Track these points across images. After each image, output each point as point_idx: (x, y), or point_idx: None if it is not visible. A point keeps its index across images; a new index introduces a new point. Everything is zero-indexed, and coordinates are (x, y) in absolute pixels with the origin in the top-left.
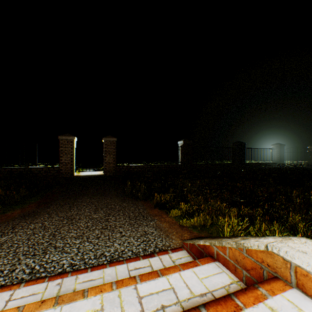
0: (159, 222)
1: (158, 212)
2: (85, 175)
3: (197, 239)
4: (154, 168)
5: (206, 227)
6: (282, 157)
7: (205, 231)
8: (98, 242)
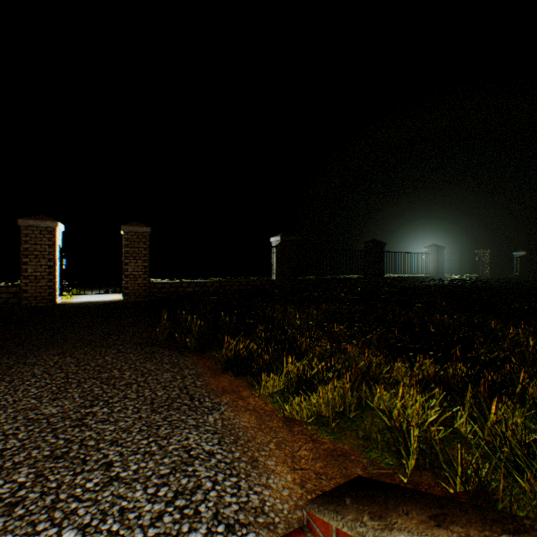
0: (232, 413)
1: (231, 383)
2: (80, 303)
3: (367, 515)
4: (227, 287)
5: (350, 418)
6: (441, 268)
7: (350, 433)
8: (0, 533)
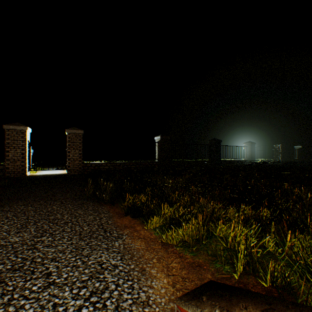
0: (130, 240)
1: (130, 222)
2: (41, 175)
3: (218, 309)
4: (129, 166)
5: (203, 243)
6: (253, 155)
7: (203, 252)
8: None
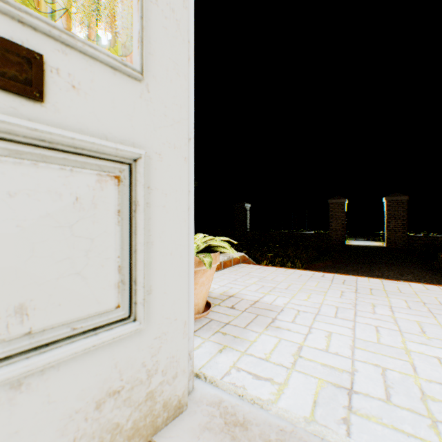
0: None
1: None
2: (358, 245)
3: None
4: None
5: None
6: None
7: None
8: None
